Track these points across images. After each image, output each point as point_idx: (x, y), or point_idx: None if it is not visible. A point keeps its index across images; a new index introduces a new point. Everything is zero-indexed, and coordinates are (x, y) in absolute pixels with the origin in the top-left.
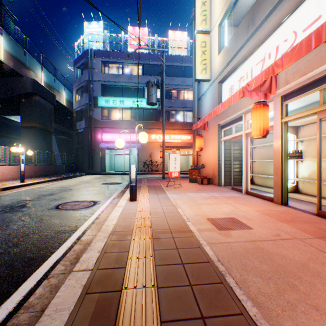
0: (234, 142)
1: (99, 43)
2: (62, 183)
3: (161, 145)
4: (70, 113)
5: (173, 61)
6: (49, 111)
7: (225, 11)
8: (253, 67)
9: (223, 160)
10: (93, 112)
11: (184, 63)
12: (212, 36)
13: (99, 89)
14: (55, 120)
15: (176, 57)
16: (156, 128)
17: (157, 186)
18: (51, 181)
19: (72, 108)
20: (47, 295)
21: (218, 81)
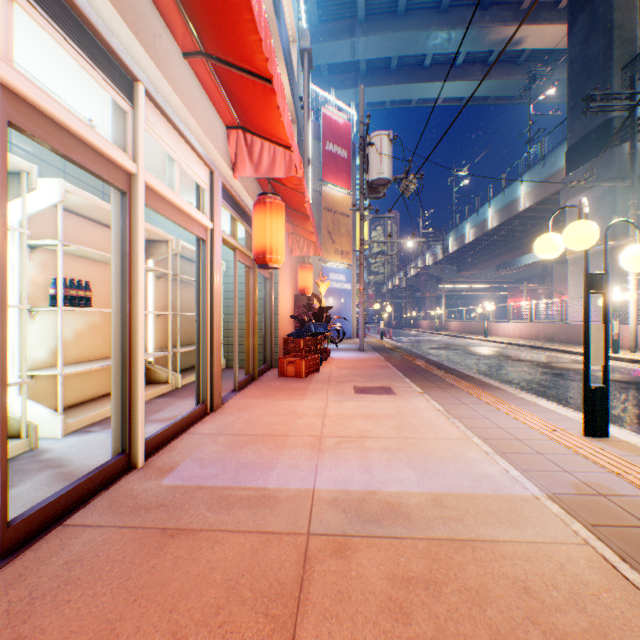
0: None
1: None
2: None
3: None
4: None
5: None
6: None
7: None
8: None
9: None
10: None
11: None
12: None
13: None
14: None
15: None
16: None
17: None
18: None
19: None
20: None
21: None
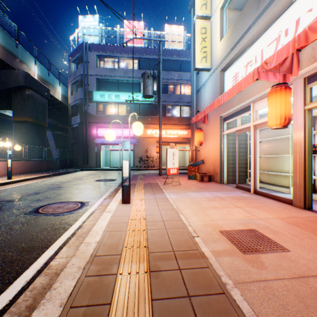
0: (237, 136)
1: (94, 37)
2: (53, 179)
3: (157, 140)
4: (66, 109)
5: (169, 55)
6: (42, 106)
7: None
8: (264, 49)
9: (226, 156)
10: (89, 107)
11: (180, 57)
12: (212, 21)
13: (94, 84)
14: (51, 116)
15: (172, 51)
16: (152, 123)
17: (153, 183)
18: (42, 178)
19: (67, 103)
20: None
21: (220, 69)
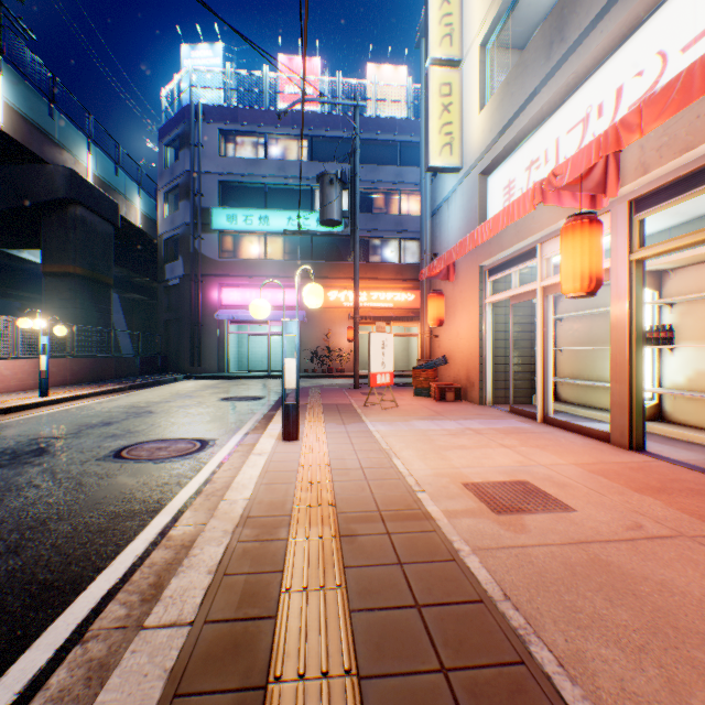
0: (515, 307)
1: (215, 91)
2: (132, 397)
3: (351, 314)
4: (151, 245)
5: (376, 130)
6: (104, 240)
7: (495, 15)
8: (561, 137)
9: (491, 348)
10: (202, 241)
11: (400, 134)
12: (464, 71)
13: (213, 192)
14: (119, 260)
15: (383, 122)
16: (339, 276)
17: (342, 404)
18: (109, 393)
19: (156, 233)
20: (78, 692)
21: (480, 170)
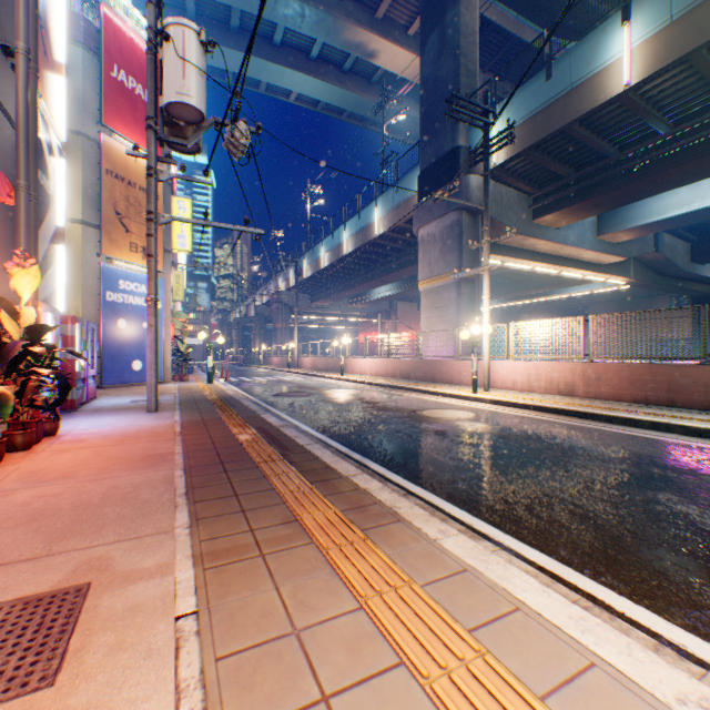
0: None
1: None
2: None
3: None
4: None
5: None
6: None
7: None
8: None
9: None
10: None
11: None
12: None
13: None
14: None
15: None
16: None
17: None
18: None
19: None
20: None
21: None
